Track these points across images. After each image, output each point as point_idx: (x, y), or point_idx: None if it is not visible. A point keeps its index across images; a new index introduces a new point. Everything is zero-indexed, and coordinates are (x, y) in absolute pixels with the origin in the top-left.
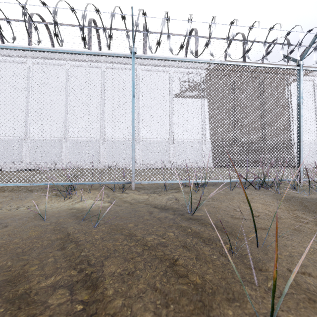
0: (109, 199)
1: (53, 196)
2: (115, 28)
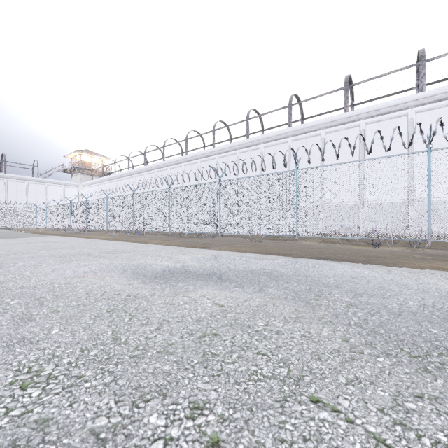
0: (409, 250)
1: (362, 247)
2: (377, 76)
